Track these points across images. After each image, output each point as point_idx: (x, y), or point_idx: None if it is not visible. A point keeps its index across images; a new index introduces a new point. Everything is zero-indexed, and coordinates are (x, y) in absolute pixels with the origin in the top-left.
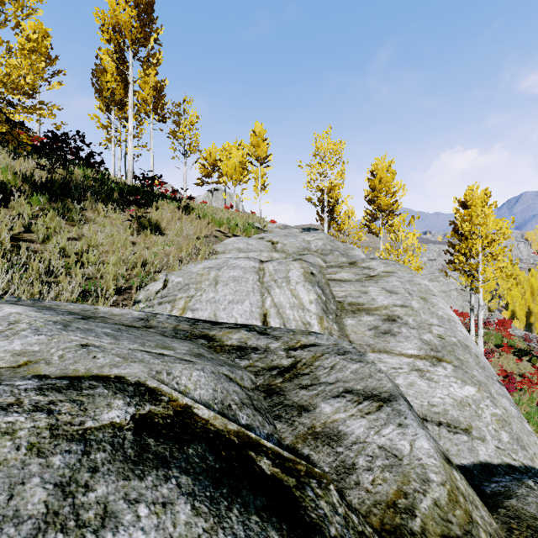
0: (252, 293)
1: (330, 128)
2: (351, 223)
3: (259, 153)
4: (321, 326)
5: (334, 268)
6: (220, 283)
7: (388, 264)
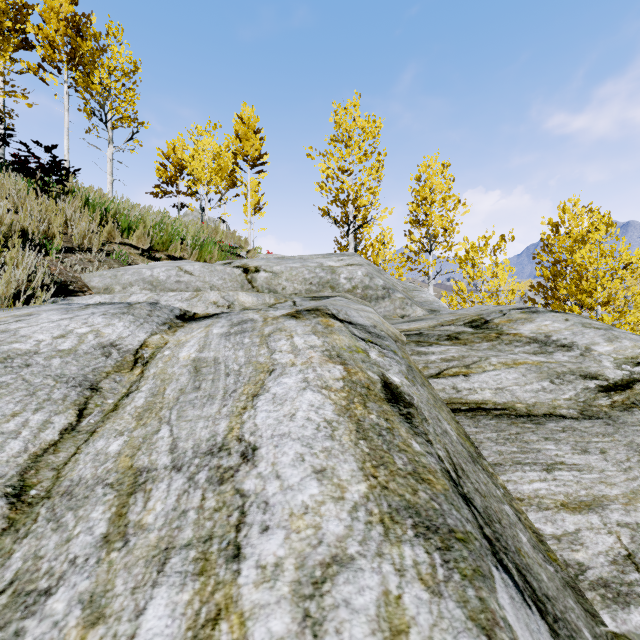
0: None
1: (359, 96)
2: (389, 253)
3: (248, 149)
4: None
5: (442, 344)
6: None
7: (601, 328)
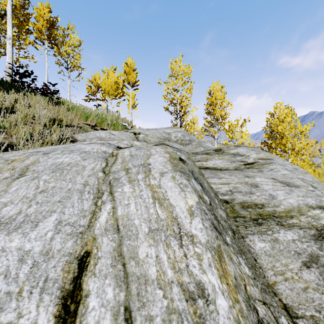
0: (77, 195)
1: (182, 56)
2: (196, 127)
3: (130, 79)
4: (228, 286)
5: (202, 155)
6: (26, 175)
7: (257, 151)
